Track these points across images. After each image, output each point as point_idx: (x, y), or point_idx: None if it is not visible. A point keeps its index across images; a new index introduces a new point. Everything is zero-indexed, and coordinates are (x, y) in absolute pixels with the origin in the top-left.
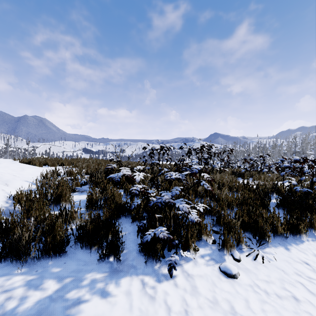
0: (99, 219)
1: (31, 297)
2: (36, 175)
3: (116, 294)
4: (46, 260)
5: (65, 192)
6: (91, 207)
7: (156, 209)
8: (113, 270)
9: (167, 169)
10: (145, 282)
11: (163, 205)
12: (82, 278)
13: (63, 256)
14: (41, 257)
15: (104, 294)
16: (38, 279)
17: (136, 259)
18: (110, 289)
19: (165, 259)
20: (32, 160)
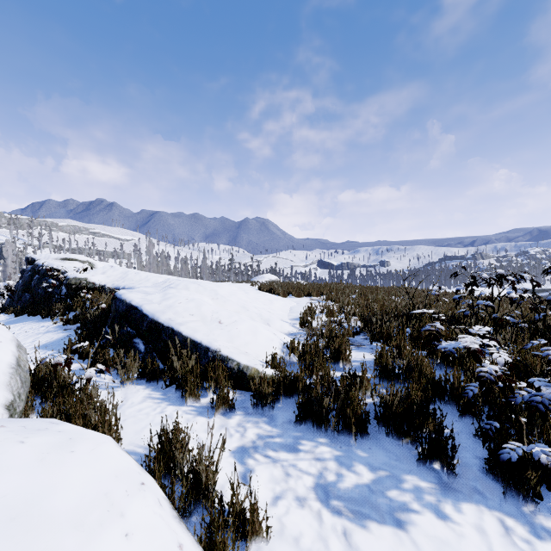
0: (408, 399)
1: (347, 478)
2: (286, 310)
3: (460, 522)
4: (346, 436)
5: (345, 347)
6: (384, 375)
7: (534, 413)
8: (444, 484)
9: (512, 318)
10: (508, 526)
11: (548, 408)
12: (400, 478)
13: (365, 439)
14: (340, 432)
15: (440, 513)
16: (346, 458)
17: (480, 482)
18: (447, 510)
19: (543, 503)
20: (273, 287)
